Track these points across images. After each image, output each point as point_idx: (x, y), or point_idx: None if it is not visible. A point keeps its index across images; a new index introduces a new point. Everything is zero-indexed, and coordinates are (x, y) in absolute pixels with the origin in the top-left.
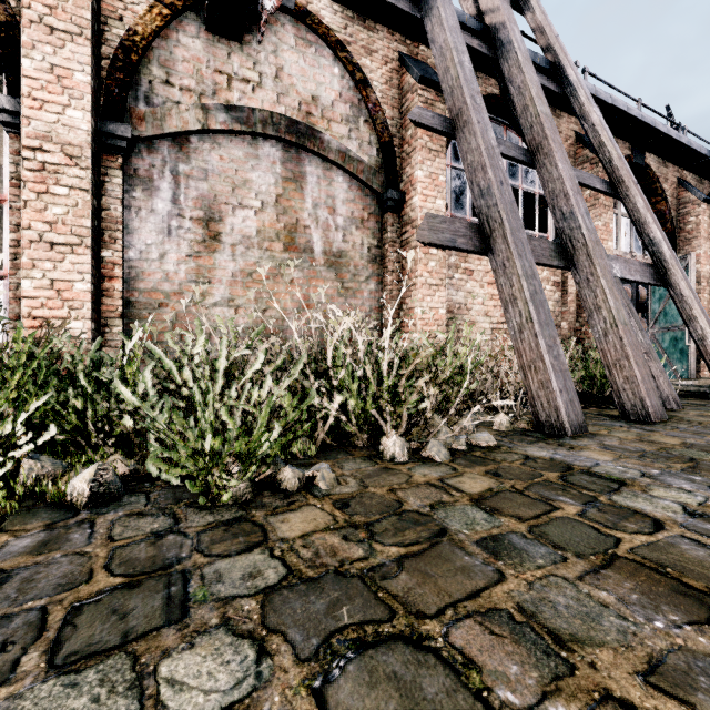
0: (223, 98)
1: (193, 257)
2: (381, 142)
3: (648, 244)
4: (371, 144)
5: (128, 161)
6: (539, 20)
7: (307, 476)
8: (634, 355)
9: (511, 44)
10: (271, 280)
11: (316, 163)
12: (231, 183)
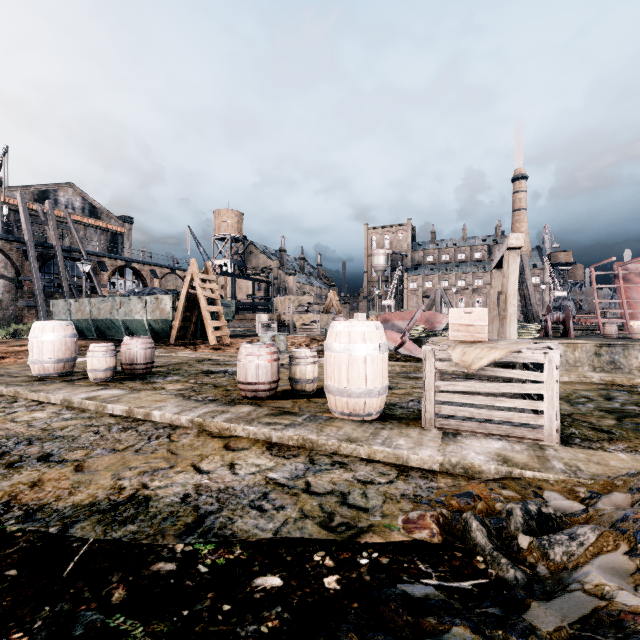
0: None
1: None
2: (16, 272)
3: None
4: (12, 272)
5: None
6: (76, 237)
7: None
8: None
9: (57, 253)
10: None
11: None
12: None
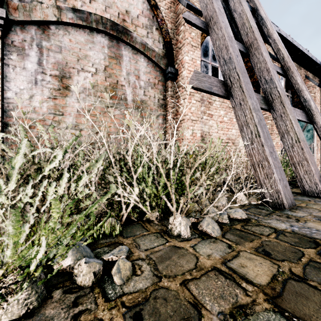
0: (71, 4)
1: (52, 99)
2: (165, 41)
3: (303, 101)
4: (159, 42)
5: (7, 35)
6: None
7: (107, 261)
8: (310, 158)
9: None
10: (101, 115)
11: (128, 50)
12: (76, 56)
